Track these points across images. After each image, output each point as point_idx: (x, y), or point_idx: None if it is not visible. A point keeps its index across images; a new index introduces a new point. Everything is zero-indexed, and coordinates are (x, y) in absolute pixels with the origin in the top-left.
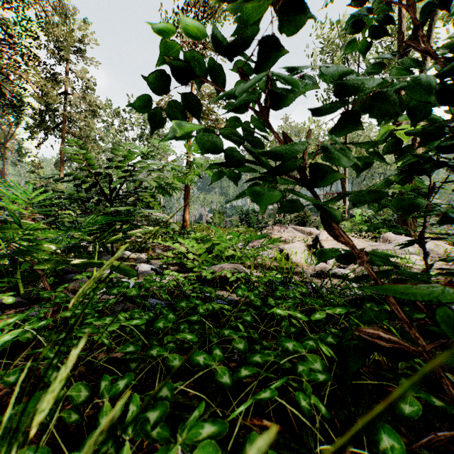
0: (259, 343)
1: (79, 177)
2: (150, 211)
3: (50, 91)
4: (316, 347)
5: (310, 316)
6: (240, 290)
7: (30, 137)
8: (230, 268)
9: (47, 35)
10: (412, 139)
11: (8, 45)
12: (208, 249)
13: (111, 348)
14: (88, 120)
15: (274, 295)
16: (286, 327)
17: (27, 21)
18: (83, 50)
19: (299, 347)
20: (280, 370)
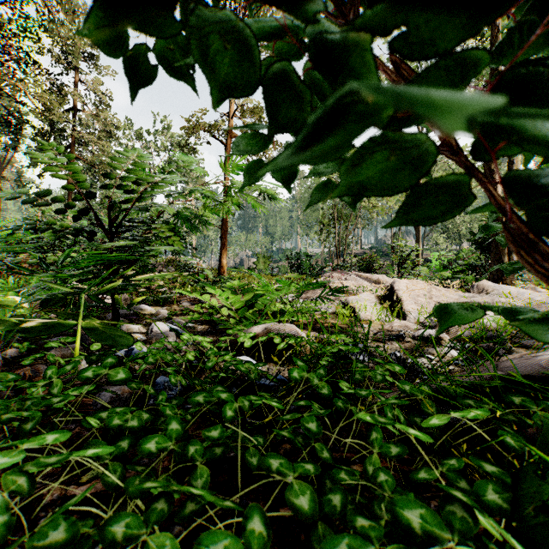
0: (339, 489)
1: (61, 199)
2: (165, 248)
3: (54, 106)
4: (474, 525)
5: (413, 416)
6: (295, 370)
7: (32, 163)
8: (279, 329)
9: (51, 36)
10: (508, 162)
11: (2, 49)
12: (250, 302)
13: (76, 474)
14: (102, 143)
15: (351, 378)
16: (382, 444)
17: (26, 20)
18: (96, 56)
19: (437, 525)
20: (380, 544)
